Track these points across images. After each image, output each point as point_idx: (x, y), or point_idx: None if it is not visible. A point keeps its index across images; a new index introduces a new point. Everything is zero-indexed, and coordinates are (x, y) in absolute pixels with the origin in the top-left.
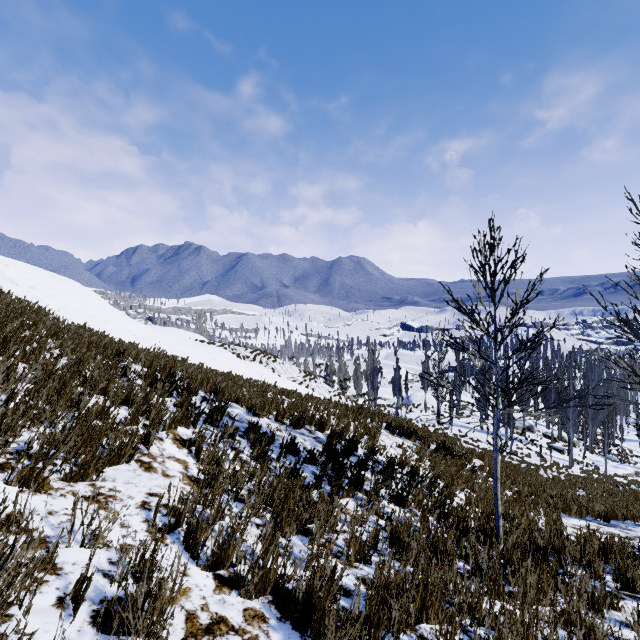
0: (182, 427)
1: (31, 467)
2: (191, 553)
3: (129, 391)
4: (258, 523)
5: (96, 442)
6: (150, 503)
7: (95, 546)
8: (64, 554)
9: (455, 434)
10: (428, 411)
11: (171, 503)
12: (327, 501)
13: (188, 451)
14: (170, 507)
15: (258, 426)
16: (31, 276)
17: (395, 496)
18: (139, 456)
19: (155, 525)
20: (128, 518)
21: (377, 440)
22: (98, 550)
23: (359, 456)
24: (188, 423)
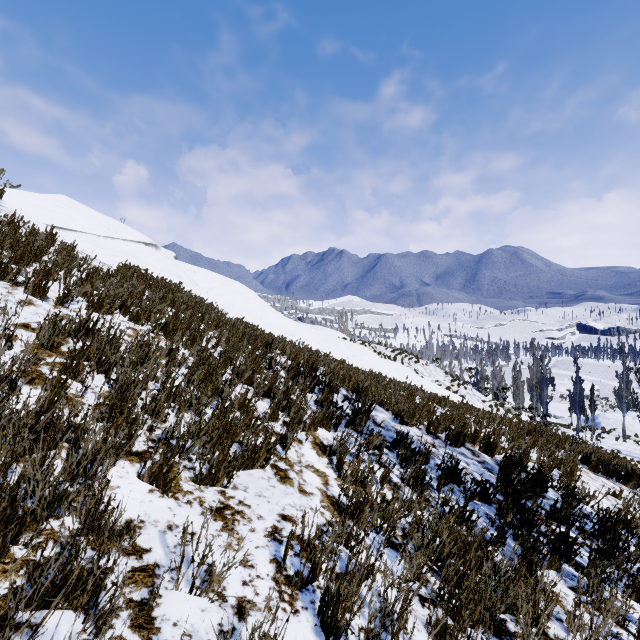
0: (322, 429)
1: (160, 463)
2: (329, 639)
3: (272, 383)
4: (421, 594)
5: (228, 441)
6: (281, 531)
7: (206, 596)
8: (168, 601)
9: None
10: (628, 440)
11: (306, 535)
12: (531, 585)
13: (328, 461)
14: (304, 544)
15: (408, 438)
16: (209, 280)
17: (637, 588)
18: (275, 460)
19: (284, 570)
20: (253, 551)
21: (576, 480)
22: (209, 603)
23: (556, 503)
24: (329, 425)
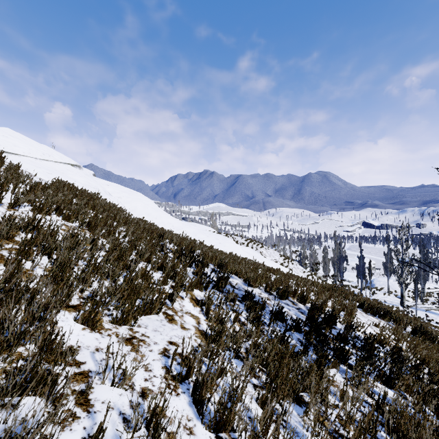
0: (197, 290)
1: (90, 311)
2: (197, 408)
3: (163, 261)
4: (255, 383)
5: (134, 296)
6: (169, 350)
7: (122, 387)
8: (98, 390)
9: (420, 317)
10: (391, 294)
11: (185, 353)
12: (318, 374)
13: (200, 309)
14: (183, 357)
15: (252, 295)
16: (119, 191)
17: (381, 376)
18: (165, 309)
19: (171, 372)
20: (151, 362)
21: (353, 317)
22: (124, 391)
23: (340, 330)
24: (201, 287)
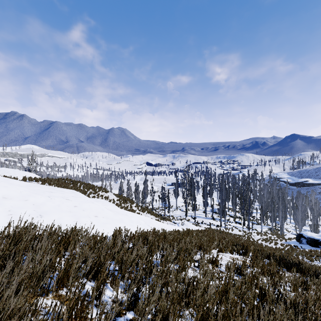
0: None
1: None
2: None
3: None
4: None
5: None
6: None
7: None
8: None
9: (197, 222)
10: (178, 209)
11: None
12: None
13: None
14: None
15: None
16: None
17: None
18: None
19: None
20: None
21: None
22: None
23: None
24: None
